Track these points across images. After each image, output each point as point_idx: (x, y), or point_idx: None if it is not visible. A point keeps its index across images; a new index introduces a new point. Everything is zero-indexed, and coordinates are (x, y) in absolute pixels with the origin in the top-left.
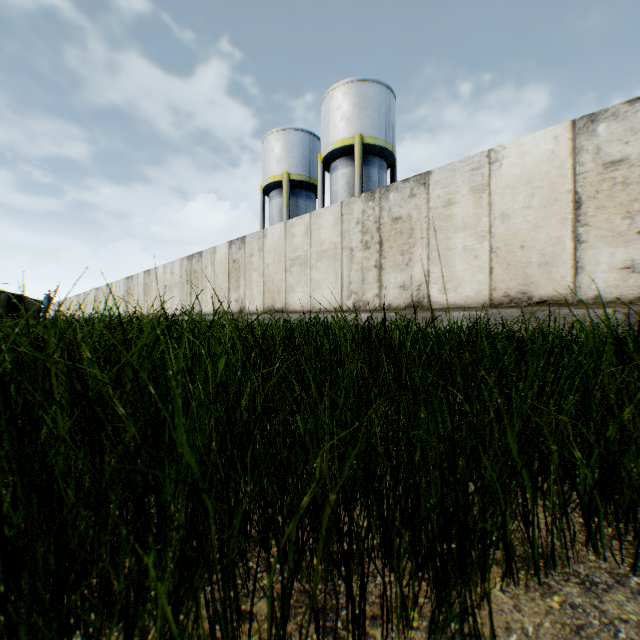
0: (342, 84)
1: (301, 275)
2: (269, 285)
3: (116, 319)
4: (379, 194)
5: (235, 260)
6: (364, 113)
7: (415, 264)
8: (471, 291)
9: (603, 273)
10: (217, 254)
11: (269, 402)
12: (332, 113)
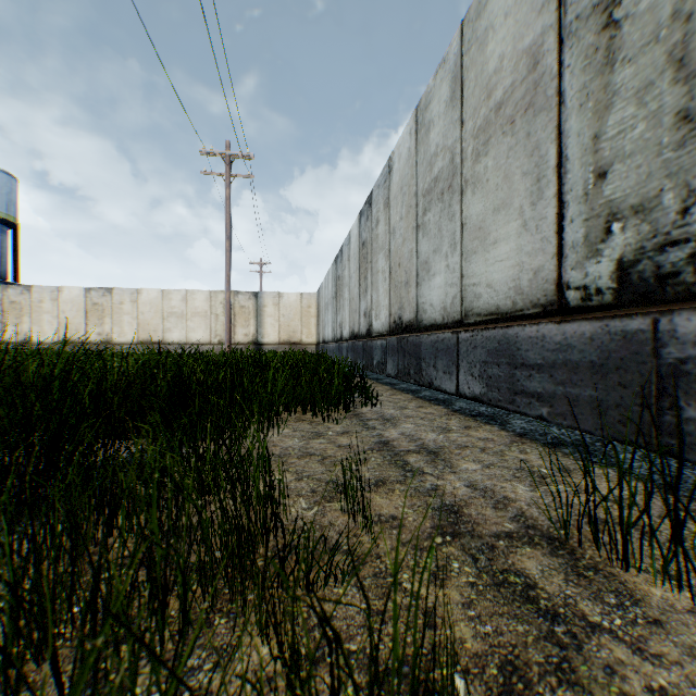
0: None
1: None
2: None
3: None
4: (4, 287)
5: None
6: None
7: (26, 324)
8: (52, 337)
9: (94, 335)
10: None
11: None
12: None
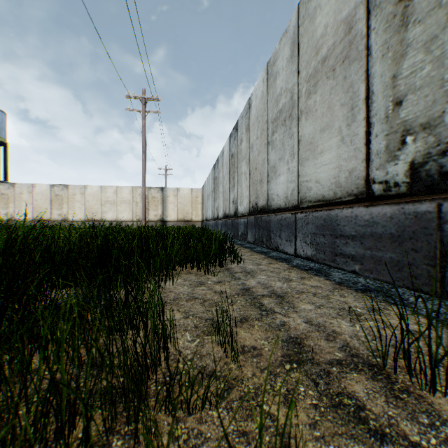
0: None
1: None
2: None
3: None
4: None
5: None
6: None
7: (11, 208)
8: (29, 217)
9: (56, 215)
10: None
11: None
12: None
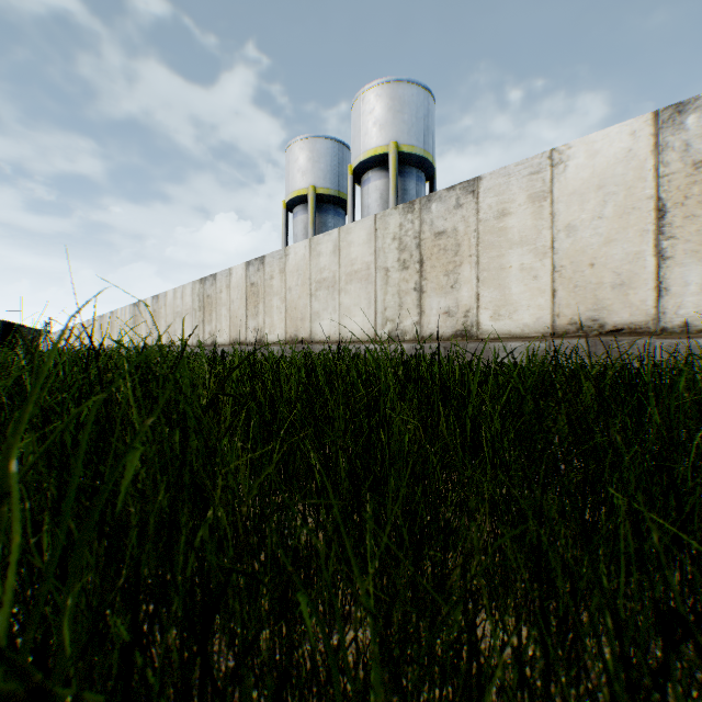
0: (375, 85)
1: (328, 300)
2: (292, 311)
3: (122, 350)
4: (419, 205)
5: (253, 283)
6: (400, 118)
7: (462, 286)
8: (529, 318)
9: (693, 295)
10: (233, 276)
11: (238, 558)
12: (364, 118)
